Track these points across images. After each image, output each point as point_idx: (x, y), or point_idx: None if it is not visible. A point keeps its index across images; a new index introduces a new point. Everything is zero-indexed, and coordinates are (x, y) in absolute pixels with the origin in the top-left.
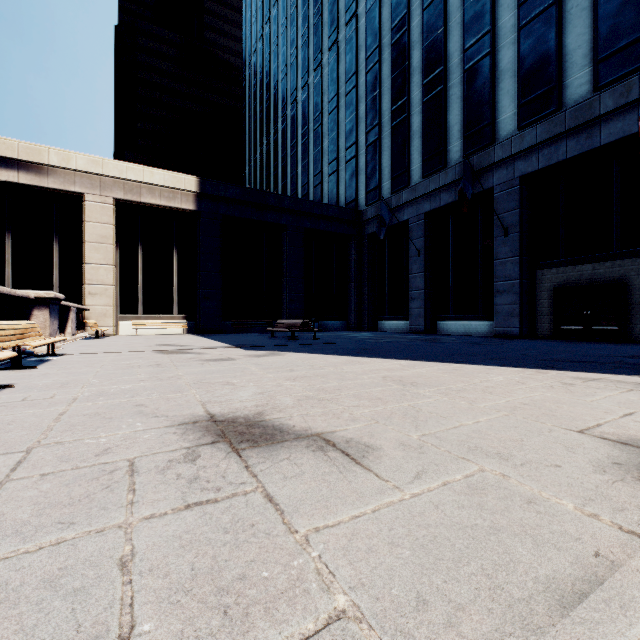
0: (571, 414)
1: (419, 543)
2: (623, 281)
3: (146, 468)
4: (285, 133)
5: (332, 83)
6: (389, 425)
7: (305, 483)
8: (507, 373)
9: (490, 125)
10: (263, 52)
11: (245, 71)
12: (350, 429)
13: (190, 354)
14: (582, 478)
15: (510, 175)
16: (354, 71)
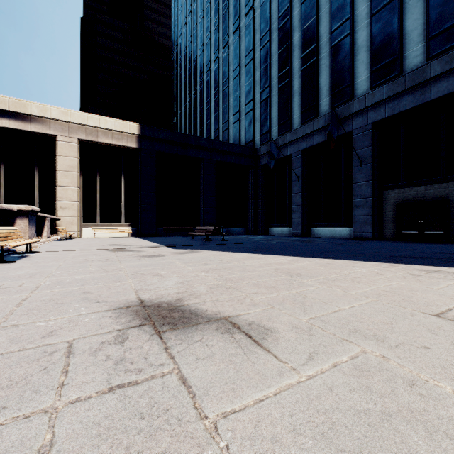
0: (425, 300)
1: (319, 431)
2: (447, 198)
3: (81, 349)
4: (202, 93)
5: (236, 57)
6: (282, 309)
7: (215, 365)
8: (368, 266)
9: (350, 86)
10: (186, 35)
11: (173, 49)
12: (251, 313)
13: (131, 252)
14: (451, 359)
15: (364, 122)
16: (251, 48)
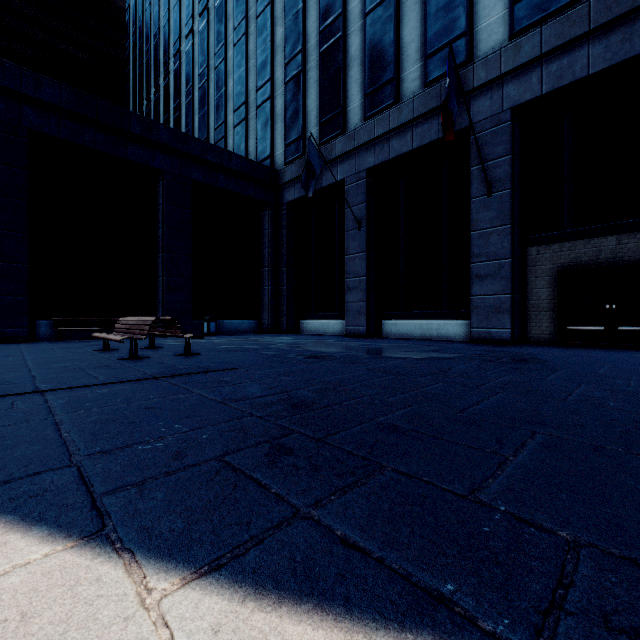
0: None
1: None
2: None
3: None
4: (178, 75)
5: (239, 3)
6: None
7: None
8: None
9: (466, 35)
10: None
11: (129, 1)
12: None
13: None
14: None
15: (496, 106)
16: None
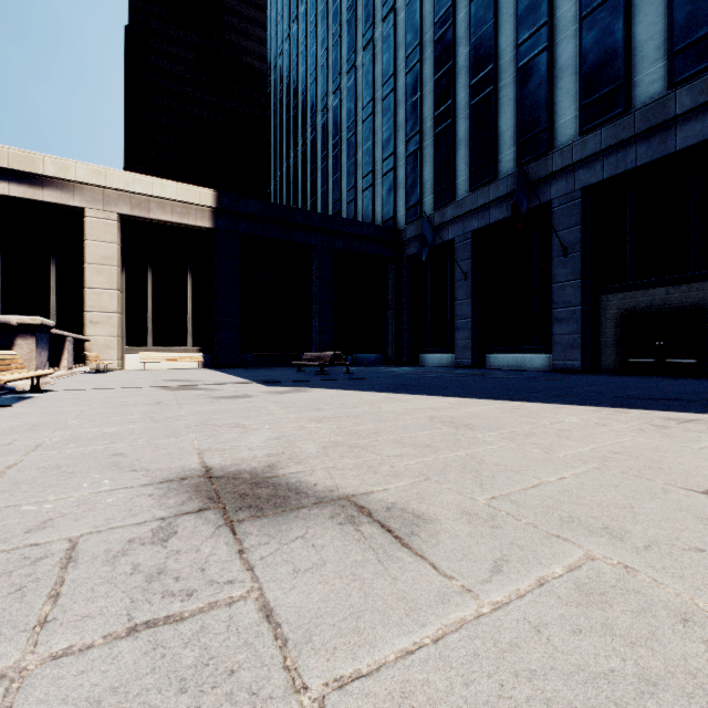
0: (682, 467)
1: None
2: (702, 307)
3: (91, 554)
4: (314, 144)
5: (367, 87)
6: (444, 483)
7: (325, 582)
8: (580, 413)
9: (547, 130)
10: (290, 54)
11: (270, 76)
12: (391, 489)
13: (200, 390)
14: None
15: (570, 187)
16: (392, 72)
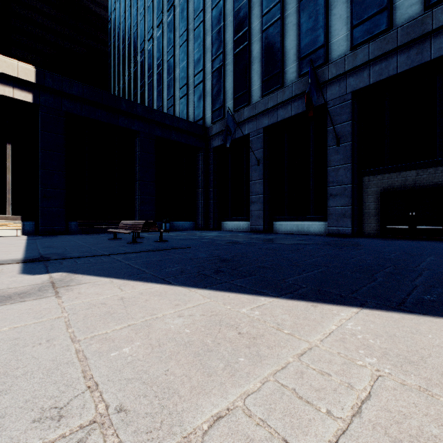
0: None
1: None
2: None
3: None
4: (143, 65)
5: (183, 20)
6: None
7: None
8: None
9: (324, 46)
10: None
11: (110, 16)
12: None
13: None
14: None
15: (342, 91)
16: (201, 8)
